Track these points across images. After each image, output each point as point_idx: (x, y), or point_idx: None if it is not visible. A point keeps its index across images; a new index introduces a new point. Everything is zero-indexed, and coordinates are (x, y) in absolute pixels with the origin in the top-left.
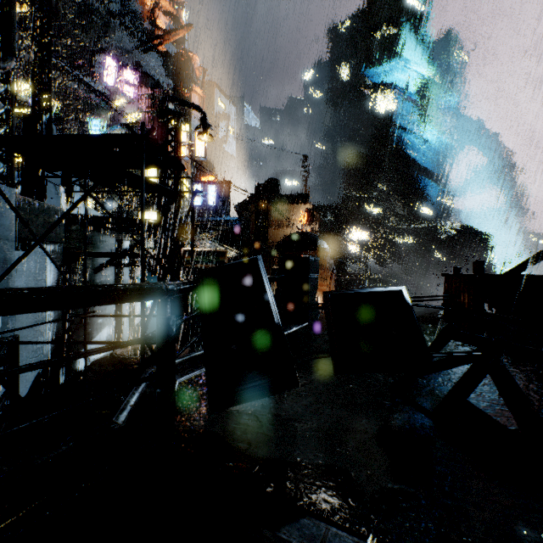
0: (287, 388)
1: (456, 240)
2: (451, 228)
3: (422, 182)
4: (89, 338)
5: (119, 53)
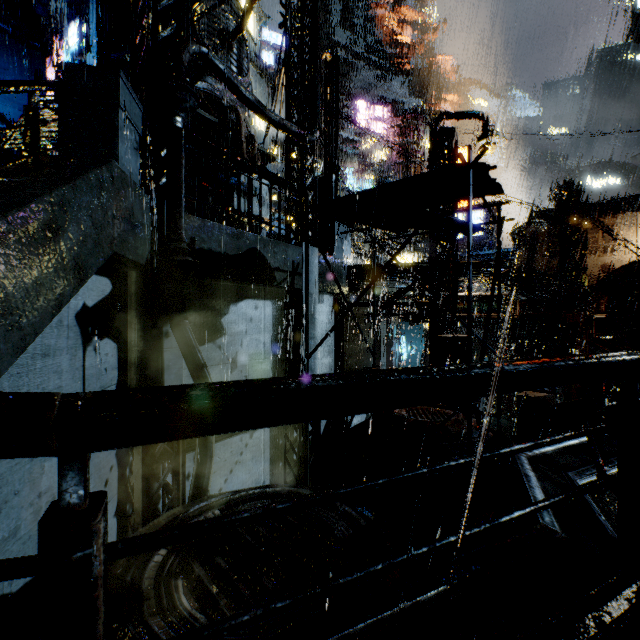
0: None
1: None
2: None
3: None
4: None
5: (367, 93)
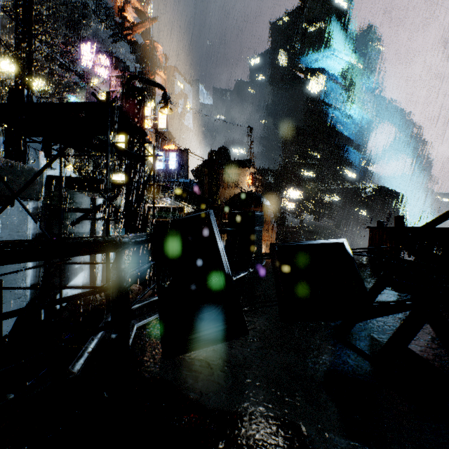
0: (237, 336)
1: (374, 198)
2: (371, 189)
3: (346, 151)
4: (67, 281)
5: (94, 42)
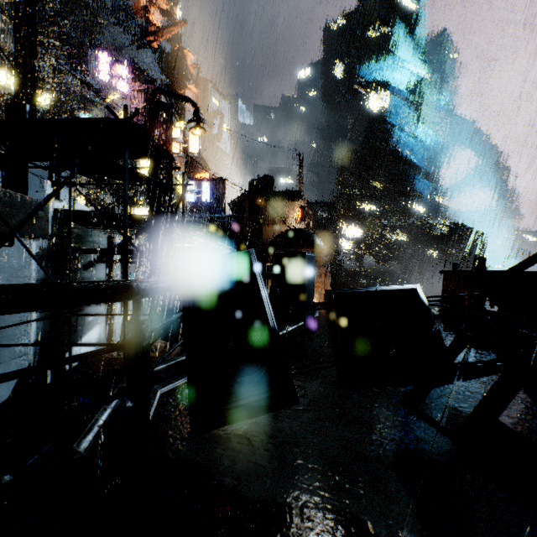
0: (284, 405)
1: (448, 237)
2: (444, 226)
3: (414, 180)
4: (79, 336)
5: (112, 50)
